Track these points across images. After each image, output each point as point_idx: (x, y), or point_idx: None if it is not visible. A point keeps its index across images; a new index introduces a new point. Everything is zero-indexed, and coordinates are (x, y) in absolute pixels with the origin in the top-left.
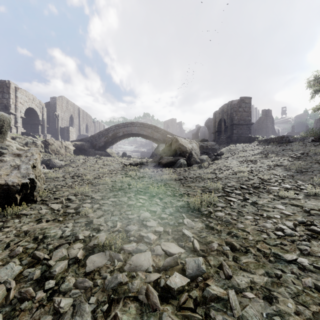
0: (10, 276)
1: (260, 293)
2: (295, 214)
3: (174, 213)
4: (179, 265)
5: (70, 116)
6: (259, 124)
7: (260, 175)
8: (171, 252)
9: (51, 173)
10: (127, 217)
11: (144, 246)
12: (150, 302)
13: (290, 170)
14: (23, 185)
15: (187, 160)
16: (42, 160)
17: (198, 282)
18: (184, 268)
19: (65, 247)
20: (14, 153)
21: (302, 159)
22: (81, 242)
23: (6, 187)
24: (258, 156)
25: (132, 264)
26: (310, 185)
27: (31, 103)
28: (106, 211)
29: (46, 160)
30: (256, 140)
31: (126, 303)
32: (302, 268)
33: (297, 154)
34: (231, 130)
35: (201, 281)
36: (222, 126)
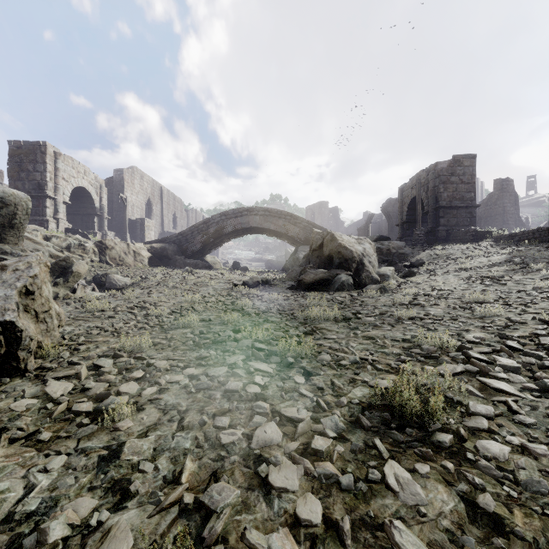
0: None
1: None
2: None
3: (347, 429)
4: None
5: (147, 201)
6: (487, 207)
7: (534, 313)
8: None
9: (94, 302)
10: (217, 437)
11: None
12: None
13: None
14: None
15: (354, 277)
16: (93, 276)
17: None
18: None
19: None
20: None
21: None
22: None
23: None
24: (505, 267)
25: None
26: None
27: (82, 179)
28: (169, 409)
29: (101, 275)
30: (488, 236)
31: None
32: None
33: None
34: (434, 219)
35: None
36: (418, 212)
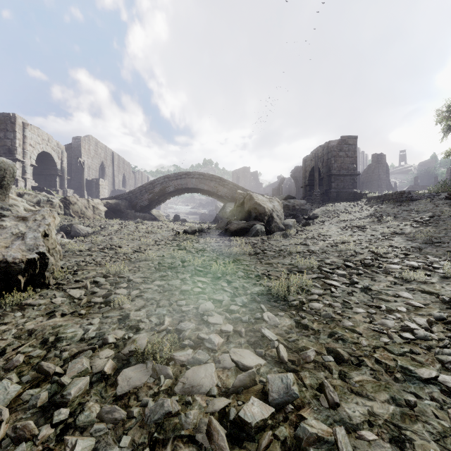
0: (3, 401)
1: (384, 433)
2: (429, 305)
3: (248, 303)
4: (258, 385)
5: (101, 164)
6: (367, 174)
7: (372, 248)
8: (246, 365)
9: (72, 245)
10: (179, 309)
11: (205, 355)
12: (214, 446)
13: (416, 240)
14: (29, 262)
15: (266, 226)
16: (60, 226)
17: (288, 413)
18: (265, 390)
19: (87, 356)
20: (17, 216)
21: (432, 225)
22: (111, 348)
23: (5, 265)
24: (368, 220)
25: (187, 382)
26: (448, 263)
27: (46, 145)
28: (150, 300)
29: (66, 225)
30: (364, 197)
31: (177, 447)
32: (446, 392)
33: (425, 217)
34: (328, 183)
35: (292, 412)
36: (316, 178)
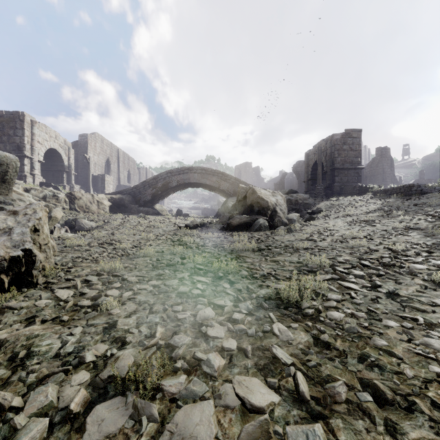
0: None
1: None
2: None
3: (254, 310)
4: (273, 439)
5: (106, 160)
6: (371, 168)
7: (387, 244)
8: (255, 404)
9: (72, 239)
10: (175, 316)
11: (202, 385)
12: None
13: (435, 236)
14: (13, 260)
15: (269, 221)
16: (65, 221)
17: None
18: None
19: (58, 380)
20: (8, 210)
21: None
22: (88, 369)
23: None
24: (377, 214)
25: (176, 431)
26: None
27: (53, 142)
28: (142, 303)
29: (71, 220)
30: (369, 191)
31: None
32: None
33: (439, 211)
34: (331, 177)
35: None
36: (319, 172)
